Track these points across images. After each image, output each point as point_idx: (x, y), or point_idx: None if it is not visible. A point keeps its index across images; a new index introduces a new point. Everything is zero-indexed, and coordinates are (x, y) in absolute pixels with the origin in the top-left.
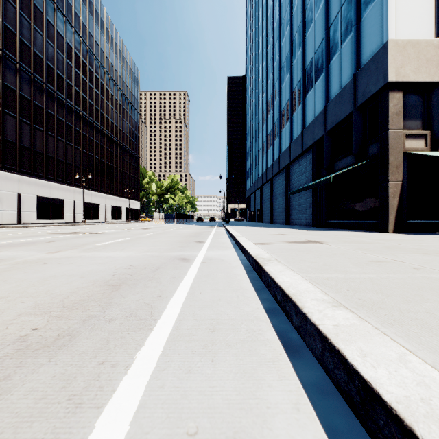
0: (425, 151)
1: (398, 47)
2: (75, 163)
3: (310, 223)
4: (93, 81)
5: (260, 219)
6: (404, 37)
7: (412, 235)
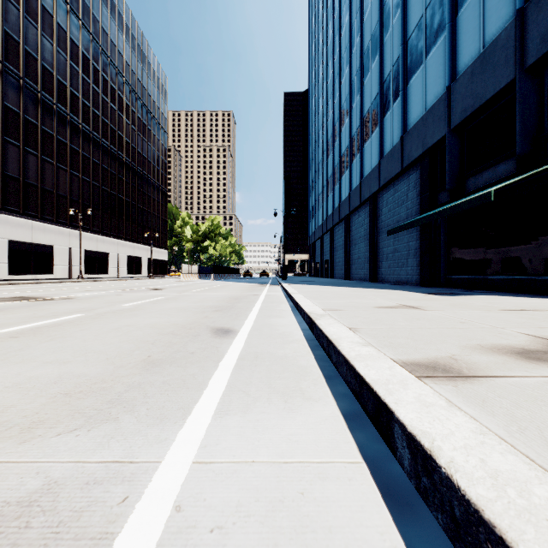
0: None
1: None
2: (71, 195)
3: (415, 280)
4: (99, 84)
5: (329, 273)
6: None
7: None
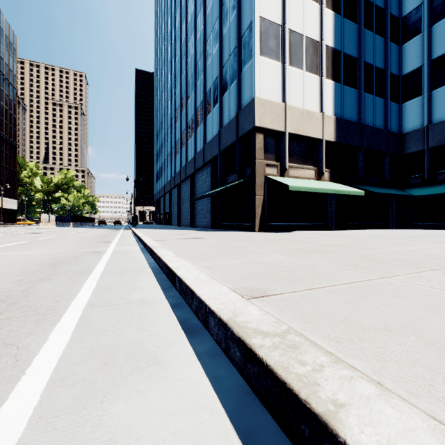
0: (277, 176)
1: (261, 103)
2: None
3: (210, 225)
4: None
5: (169, 222)
6: (265, 97)
7: (266, 233)
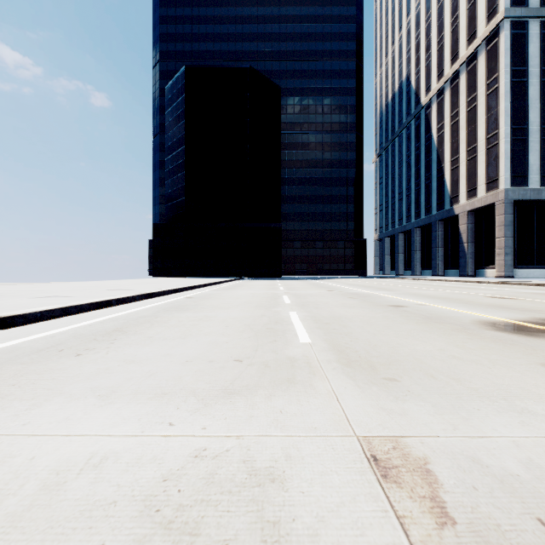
0: None
1: None
2: None
3: None
4: None
5: None
6: None
7: None
